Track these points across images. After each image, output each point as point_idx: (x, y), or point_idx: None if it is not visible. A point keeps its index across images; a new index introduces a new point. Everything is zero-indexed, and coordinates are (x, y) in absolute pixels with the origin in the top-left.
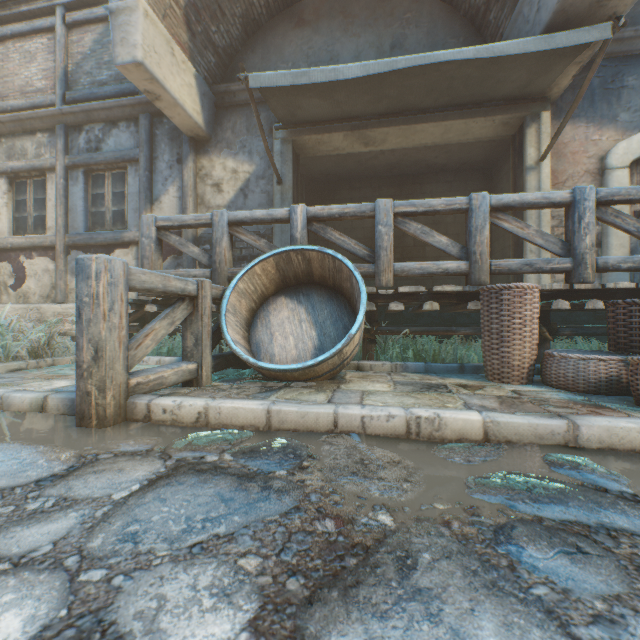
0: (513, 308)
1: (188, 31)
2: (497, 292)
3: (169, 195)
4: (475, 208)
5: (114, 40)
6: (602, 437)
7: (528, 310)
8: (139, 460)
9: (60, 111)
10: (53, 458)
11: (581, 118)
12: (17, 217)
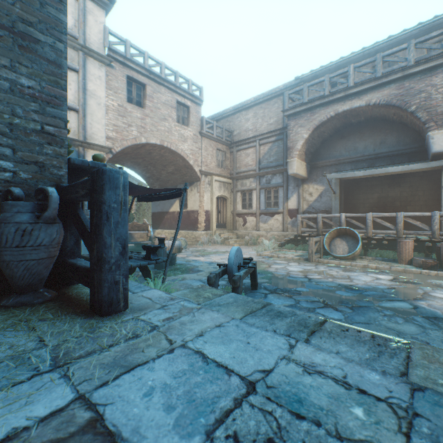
0: (402, 246)
1: (305, 155)
2: (398, 242)
3: (293, 197)
4: (398, 216)
5: (288, 168)
6: (394, 269)
7: (406, 247)
8: (323, 265)
9: (258, 173)
10: (312, 264)
11: None
12: (243, 203)
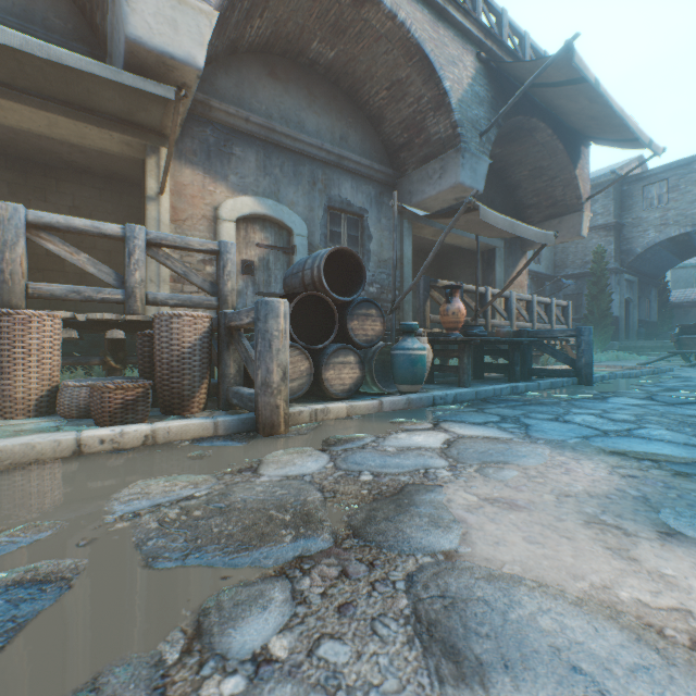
0: (15, 336)
1: None
2: None
3: None
4: (5, 219)
5: None
6: None
7: (36, 339)
8: None
9: None
10: None
11: (201, 167)
12: None
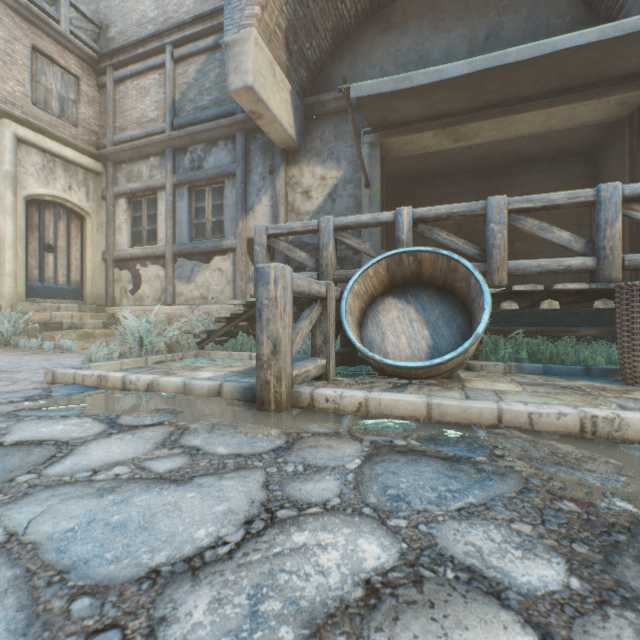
0: None
1: (286, 52)
2: None
3: (262, 204)
4: (604, 200)
5: (228, 70)
6: None
7: None
8: (337, 440)
9: (170, 137)
10: (266, 434)
11: None
12: (134, 231)
